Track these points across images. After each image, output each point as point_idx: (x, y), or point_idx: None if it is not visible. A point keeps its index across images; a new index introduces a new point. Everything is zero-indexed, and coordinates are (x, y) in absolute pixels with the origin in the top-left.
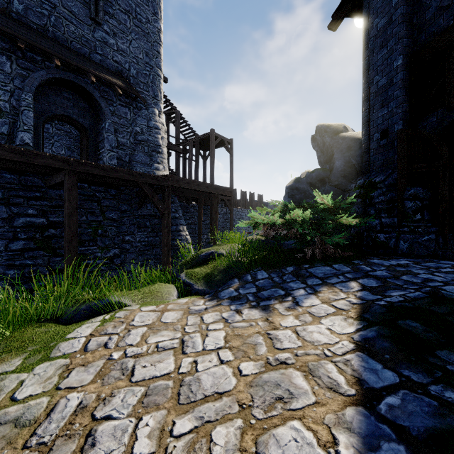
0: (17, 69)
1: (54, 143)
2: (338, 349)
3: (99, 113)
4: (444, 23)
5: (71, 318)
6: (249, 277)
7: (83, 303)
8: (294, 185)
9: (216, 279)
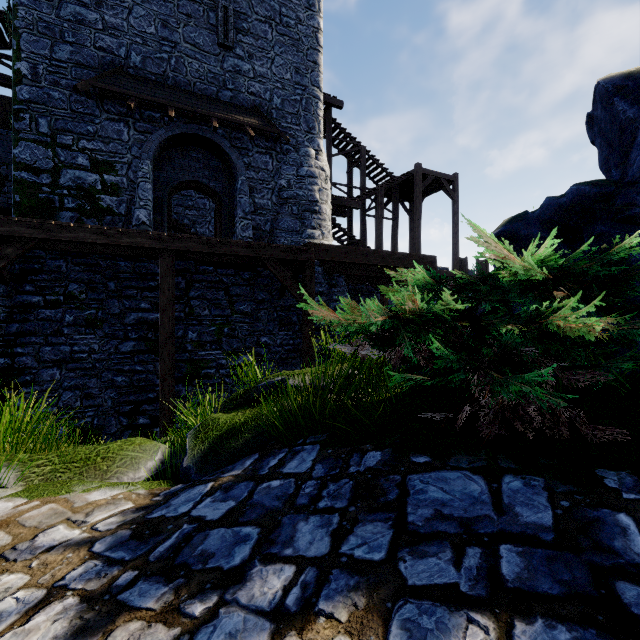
0: (135, 134)
1: (211, 221)
2: None
3: (232, 170)
4: None
5: None
6: (277, 457)
7: None
8: (506, 232)
9: (232, 445)
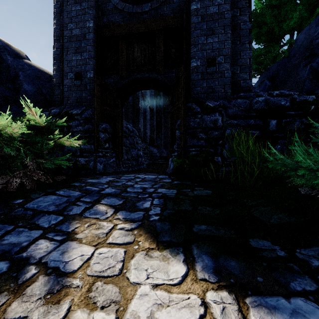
0: None
1: None
2: (227, 317)
3: None
4: (118, 20)
5: None
6: None
7: None
8: None
9: None
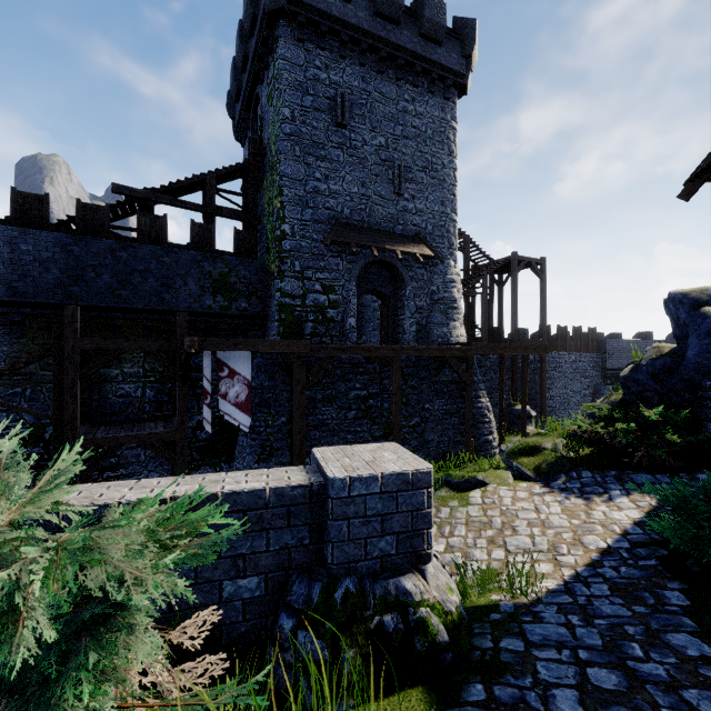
0: (346, 265)
1: None
2: (624, 522)
3: (399, 281)
4: None
5: (458, 486)
6: (574, 473)
7: (463, 478)
8: (630, 376)
9: (544, 471)
